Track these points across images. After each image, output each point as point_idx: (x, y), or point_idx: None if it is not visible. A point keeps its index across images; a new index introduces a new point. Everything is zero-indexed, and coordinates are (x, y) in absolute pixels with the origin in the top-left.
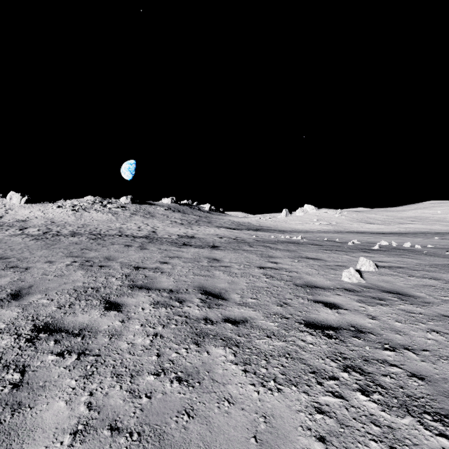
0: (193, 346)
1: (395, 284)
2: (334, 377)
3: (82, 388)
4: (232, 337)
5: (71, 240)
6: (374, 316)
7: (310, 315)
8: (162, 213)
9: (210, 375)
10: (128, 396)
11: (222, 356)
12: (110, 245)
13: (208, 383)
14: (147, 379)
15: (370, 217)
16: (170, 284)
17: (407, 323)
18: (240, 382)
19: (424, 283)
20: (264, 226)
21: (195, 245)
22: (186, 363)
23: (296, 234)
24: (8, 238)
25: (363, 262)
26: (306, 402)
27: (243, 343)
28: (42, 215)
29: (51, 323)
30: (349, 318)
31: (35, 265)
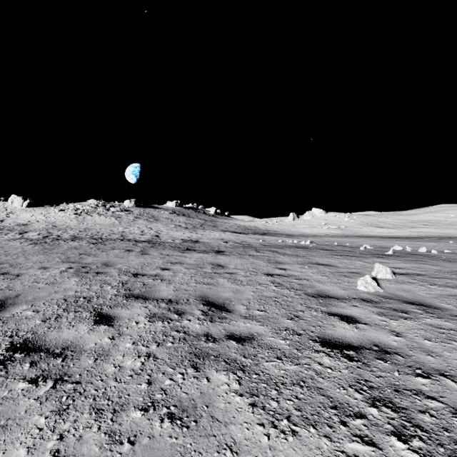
0: (190, 371)
1: (416, 294)
2: (361, 415)
3: (51, 428)
4: (237, 358)
5: (70, 245)
6: (398, 333)
7: (325, 331)
8: (166, 217)
9: (210, 411)
10: (107, 441)
11: (225, 383)
12: (110, 250)
13: (207, 422)
14: (132, 417)
15: (380, 221)
16: (169, 293)
17: (439, 342)
18: (246, 421)
19: (448, 293)
20: (271, 230)
21: (199, 250)
22: (182, 393)
23: (304, 238)
24: (6, 243)
25: (379, 269)
26: (329, 451)
27: (250, 366)
28: (44, 219)
29: (31, 339)
30: (371, 335)
31: (27, 271)
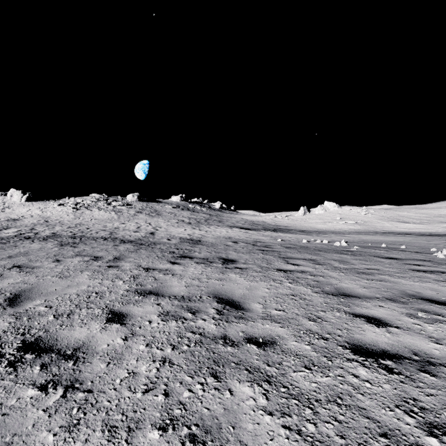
0: None
1: None
2: None
3: None
4: None
5: (27, 248)
6: None
7: None
8: (169, 211)
9: None
10: None
11: None
12: (68, 258)
13: None
14: None
15: (402, 215)
16: None
17: None
18: None
19: None
20: (281, 225)
21: (198, 258)
22: None
23: (327, 236)
24: None
25: None
26: None
27: None
28: (39, 214)
29: None
30: None
31: None
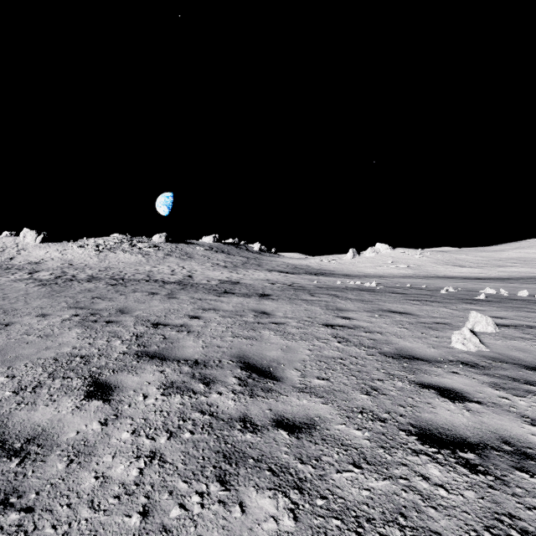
0: (215, 489)
1: None
2: None
3: None
4: (289, 464)
5: (84, 287)
6: (534, 419)
7: (421, 414)
8: (202, 254)
9: None
10: None
11: (270, 517)
12: (130, 293)
13: None
14: None
15: (460, 259)
16: (196, 351)
17: None
18: None
19: None
20: (327, 269)
21: (239, 293)
22: None
23: (368, 279)
24: (9, 284)
25: (477, 319)
26: None
27: (311, 481)
28: (59, 256)
29: None
30: (492, 423)
31: (21, 320)
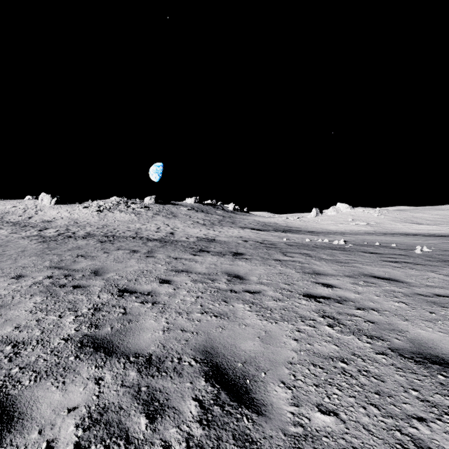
0: None
1: None
2: None
3: None
4: None
5: (76, 244)
6: None
7: None
8: (185, 213)
9: None
10: None
11: None
12: (114, 251)
13: None
14: None
15: (416, 217)
16: (154, 337)
17: None
18: None
19: None
20: (293, 226)
21: (213, 252)
22: None
23: (333, 237)
24: (16, 241)
25: None
26: None
27: None
28: (68, 216)
29: None
30: None
31: None
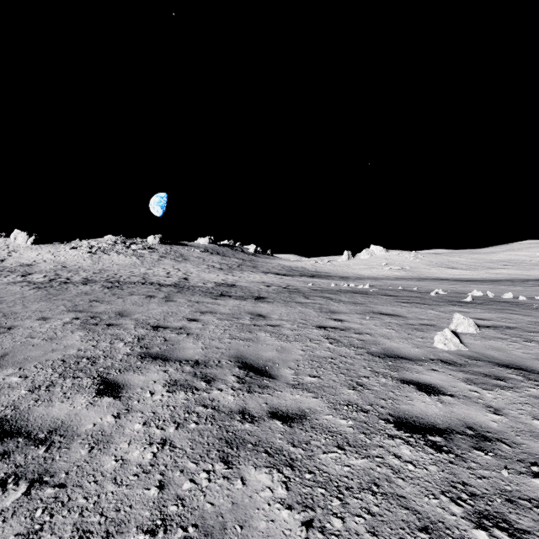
0: (219, 467)
1: (511, 353)
2: None
3: None
4: (283, 447)
5: (80, 290)
6: (497, 409)
7: (399, 405)
8: (197, 256)
9: (245, 535)
10: None
11: (267, 488)
12: (128, 296)
13: None
14: None
15: (452, 261)
16: (196, 352)
17: None
18: None
19: None
20: (322, 271)
21: (235, 296)
22: (206, 504)
23: (362, 282)
24: (4, 287)
25: (460, 321)
26: None
27: (301, 460)
28: (52, 258)
29: (10, 418)
30: (460, 412)
31: (23, 323)
